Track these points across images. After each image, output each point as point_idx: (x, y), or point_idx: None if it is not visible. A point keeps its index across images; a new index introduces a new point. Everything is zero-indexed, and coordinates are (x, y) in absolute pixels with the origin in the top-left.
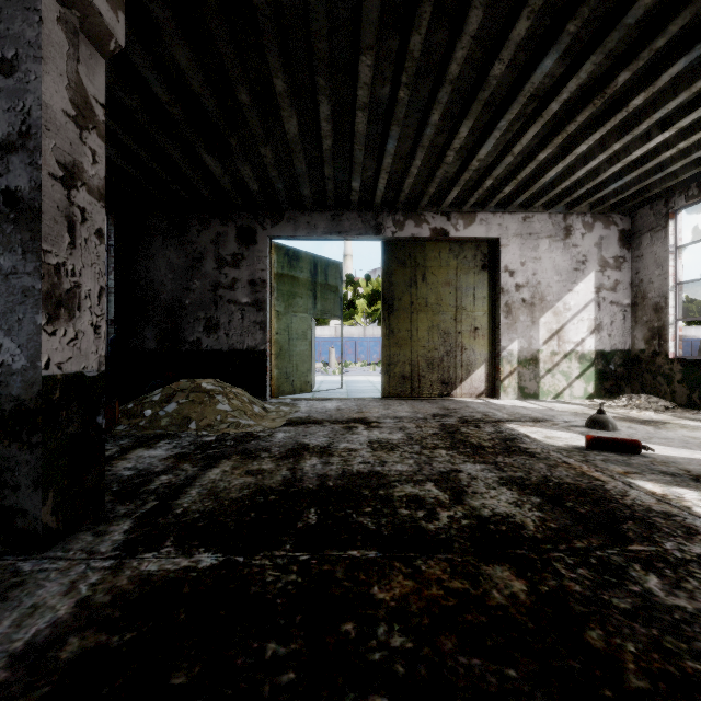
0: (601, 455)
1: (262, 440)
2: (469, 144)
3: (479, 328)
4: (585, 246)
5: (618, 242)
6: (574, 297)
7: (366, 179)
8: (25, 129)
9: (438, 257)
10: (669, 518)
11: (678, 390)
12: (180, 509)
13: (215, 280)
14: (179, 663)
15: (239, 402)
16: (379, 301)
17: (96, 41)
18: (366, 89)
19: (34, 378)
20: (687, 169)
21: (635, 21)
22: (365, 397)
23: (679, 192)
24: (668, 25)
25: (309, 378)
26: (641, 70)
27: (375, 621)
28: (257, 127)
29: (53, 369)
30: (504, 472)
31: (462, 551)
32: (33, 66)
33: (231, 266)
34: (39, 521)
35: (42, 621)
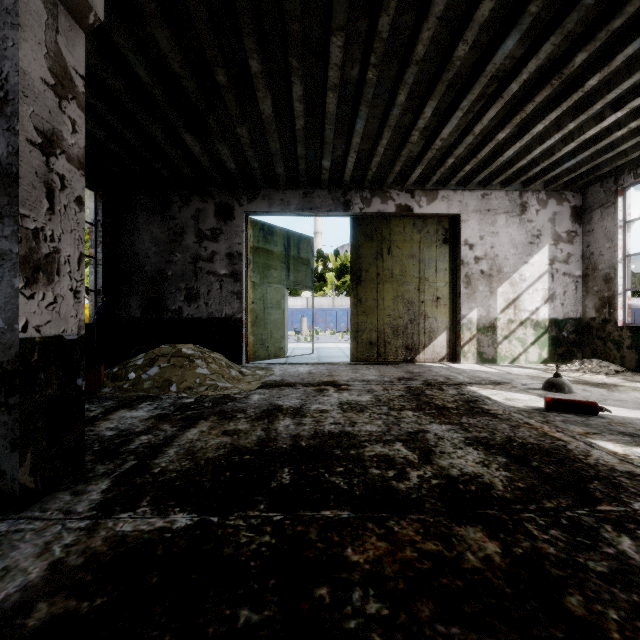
0: (561, 416)
1: (238, 402)
2: (432, 124)
3: (440, 297)
4: (539, 222)
5: (570, 218)
6: (529, 269)
7: (336, 158)
8: (3, 95)
9: (403, 232)
10: (634, 478)
11: (627, 355)
12: (157, 469)
13: (195, 253)
14: (148, 631)
15: (217, 366)
16: (347, 274)
17: (76, 13)
18: (336, 70)
19: (11, 340)
20: (636, 148)
21: (594, 2)
22: (334, 361)
23: (628, 170)
24: (626, 6)
25: (283, 344)
26: (597, 51)
27: (349, 585)
28: (234, 108)
29: (31, 332)
30: (469, 432)
31: (434, 511)
32: (10, 32)
33: (210, 240)
34: (17, 482)
35: (12, 585)
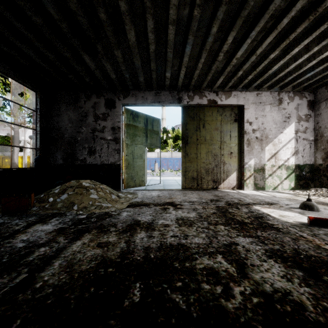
0: (321, 230)
1: (113, 218)
2: (231, 49)
3: (233, 152)
4: (289, 109)
5: (307, 107)
6: (283, 136)
7: (173, 71)
8: None
9: (211, 115)
10: None
11: None
12: (39, 283)
13: (93, 127)
14: None
15: (103, 193)
16: (178, 140)
17: None
18: (174, 9)
19: None
20: None
21: None
22: (172, 188)
23: None
24: None
25: (143, 178)
26: None
27: None
28: (112, 37)
29: None
30: (266, 245)
31: None
32: None
33: (102, 120)
34: None
35: None
